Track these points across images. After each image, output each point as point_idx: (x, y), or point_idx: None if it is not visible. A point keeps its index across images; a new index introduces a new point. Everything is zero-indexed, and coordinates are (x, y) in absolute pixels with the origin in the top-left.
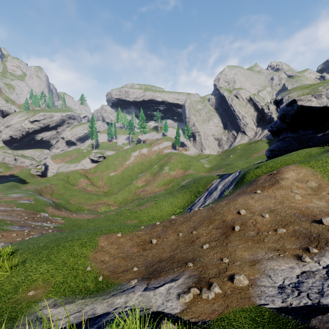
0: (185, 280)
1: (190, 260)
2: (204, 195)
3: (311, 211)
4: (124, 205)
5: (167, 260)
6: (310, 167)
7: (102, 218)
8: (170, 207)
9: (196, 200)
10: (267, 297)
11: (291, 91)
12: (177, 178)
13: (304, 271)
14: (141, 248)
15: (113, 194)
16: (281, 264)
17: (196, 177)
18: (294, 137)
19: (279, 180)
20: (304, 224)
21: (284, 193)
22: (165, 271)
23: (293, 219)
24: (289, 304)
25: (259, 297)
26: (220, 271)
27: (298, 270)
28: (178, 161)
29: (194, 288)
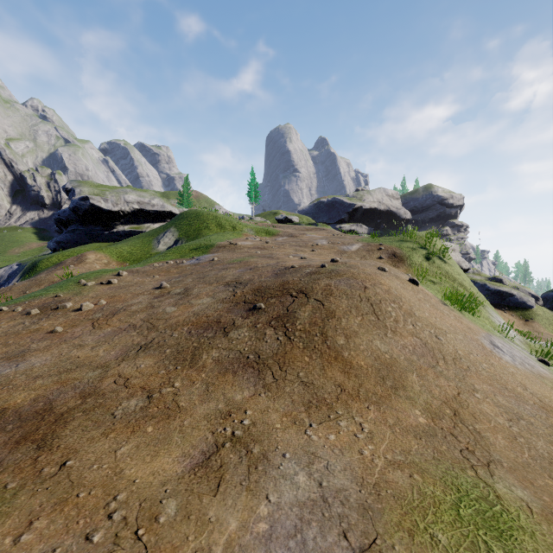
0: None
1: None
2: None
3: None
4: None
5: None
6: (103, 252)
7: None
8: None
9: None
10: None
11: (82, 184)
12: None
13: None
14: None
15: None
16: None
17: None
18: (85, 231)
19: (85, 259)
20: None
21: (90, 266)
22: None
23: None
24: None
25: None
26: None
27: None
28: None
29: None
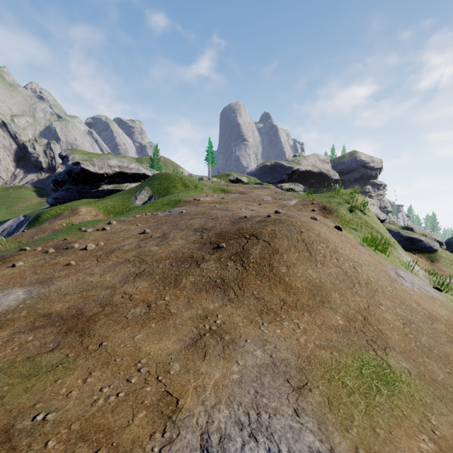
0: None
1: None
2: None
3: None
4: None
5: None
6: (92, 206)
7: None
8: None
9: None
10: None
11: (74, 152)
12: None
13: None
14: None
15: None
16: None
17: None
18: (76, 189)
19: (79, 212)
20: None
21: (82, 217)
22: None
23: None
24: None
25: None
26: None
27: None
28: None
29: None
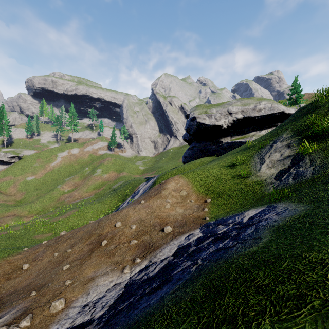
0: (9, 316)
1: (40, 287)
2: (128, 199)
3: (168, 219)
4: (40, 216)
5: (19, 291)
6: (187, 178)
7: (0, 237)
8: (95, 213)
9: (121, 204)
10: (64, 321)
11: (197, 108)
12: (109, 181)
13: (116, 283)
14: (6, 277)
15: (29, 203)
16: (107, 279)
17: (129, 180)
18: (199, 147)
19: (162, 190)
20: (153, 233)
21: (160, 202)
22: (2, 307)
23: (150, 229)
24: (73, 324)
25: (58, 322)
26: (52, 297)
27: (113, 283)
28: (112, 163)
29: (2, 327)
